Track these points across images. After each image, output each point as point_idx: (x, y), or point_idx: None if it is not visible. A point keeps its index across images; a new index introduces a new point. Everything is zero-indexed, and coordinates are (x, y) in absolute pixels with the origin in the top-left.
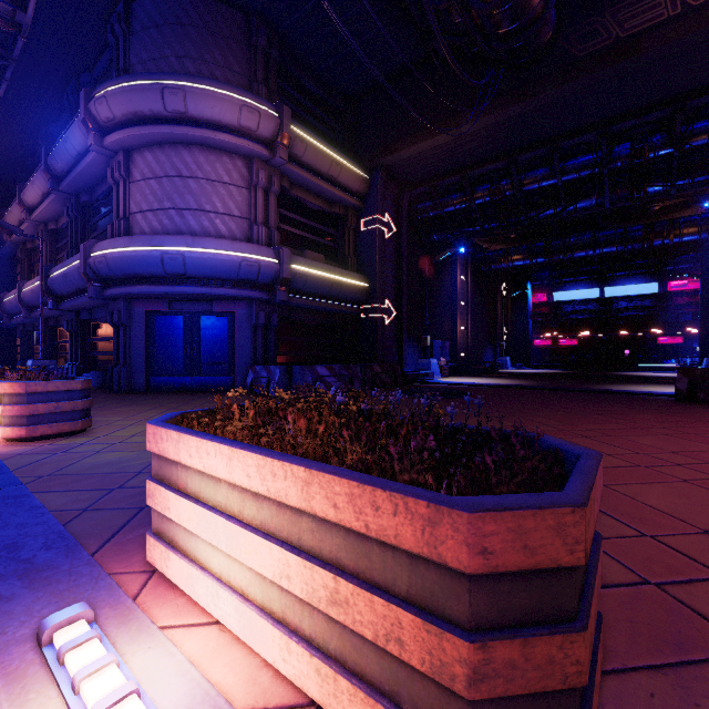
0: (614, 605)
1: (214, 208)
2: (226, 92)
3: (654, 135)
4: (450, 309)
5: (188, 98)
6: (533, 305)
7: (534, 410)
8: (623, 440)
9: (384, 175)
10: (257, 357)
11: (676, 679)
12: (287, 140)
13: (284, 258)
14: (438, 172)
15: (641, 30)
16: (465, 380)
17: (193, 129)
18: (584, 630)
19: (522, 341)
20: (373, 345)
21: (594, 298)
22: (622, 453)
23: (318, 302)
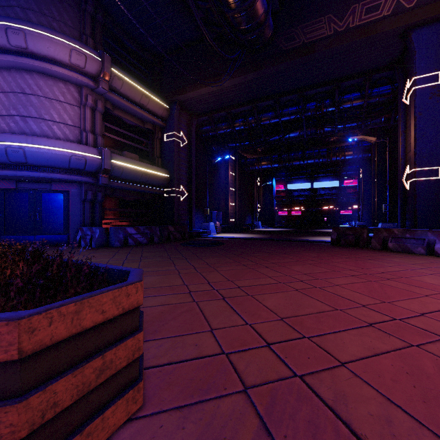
0: (190, 370)
1: (51, 118)
2: (59, 38)
3: (326, 99)
4: (224, 192)
5: (28, 38)
6: (277, 191)
7: (253, 252)
8: (285, 268)
9: (179, 107)
10: (86, 221)
11: (185, 413)
12: (108, 77)
13: (105, 155)
14: (213, 108)
15: (315, 40)
16: (230, 235)
17: (33, 60)
18: (18, 403)
19: (270, 212)
20: (172, 213)
21: (308, 188)
22: (277, 276)
23: (132, 186)
